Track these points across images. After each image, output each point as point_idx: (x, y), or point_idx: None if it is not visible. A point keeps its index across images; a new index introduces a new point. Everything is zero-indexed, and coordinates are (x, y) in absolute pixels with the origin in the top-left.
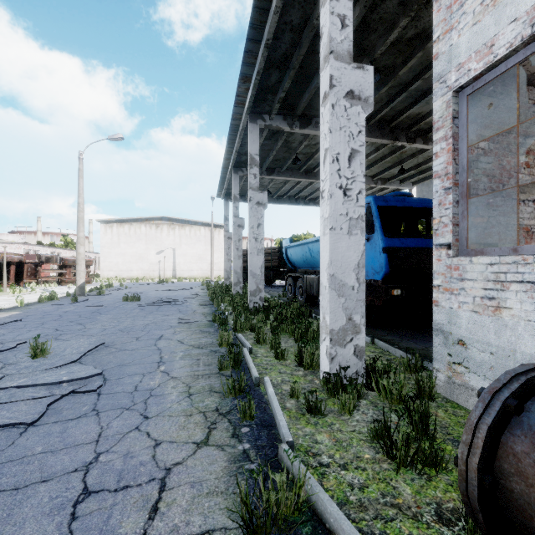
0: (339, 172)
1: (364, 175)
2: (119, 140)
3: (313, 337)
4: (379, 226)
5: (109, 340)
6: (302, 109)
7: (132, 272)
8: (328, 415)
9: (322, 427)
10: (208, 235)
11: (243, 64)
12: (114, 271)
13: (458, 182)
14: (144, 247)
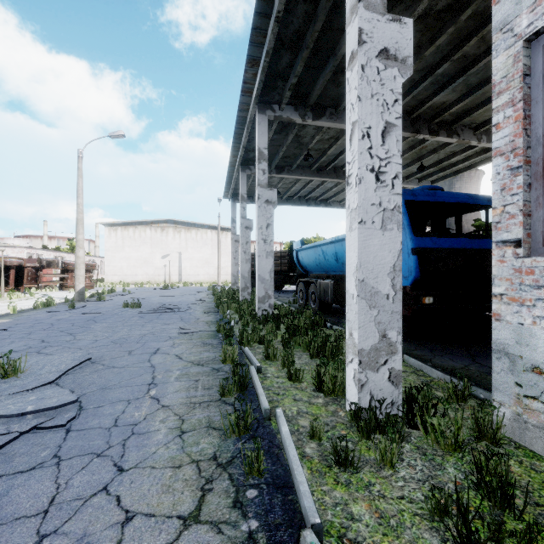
0: (371, 151)
1: (401, 155)
2: (121, 137)
3: (331, 352)
4: (408, 224)
5: (97, 354)
6: (315, 97)
7: (137, 277)
8: (363, 468)
9: (357, 490)
10: (215, 238)
11: (251, 44)
12: (118, 275)
13: (530, 159)
14: (149, 250)
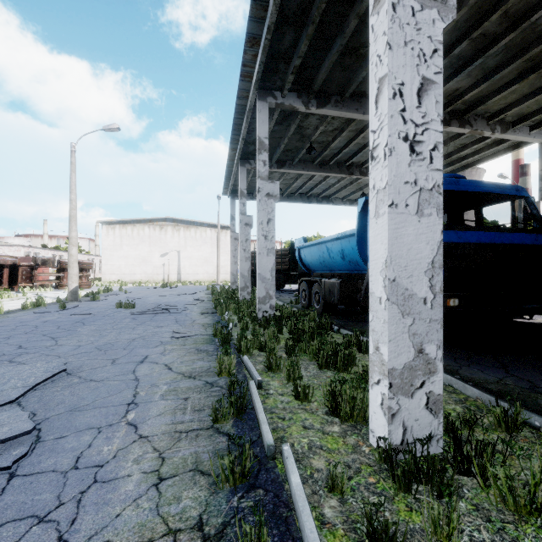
0: (404, 114)
1: (441, 120)
2: (115, 130)
3: (343, 362)
4: None
5: (76, 364)
6: (320, 82)
7: (135, 276)
8: None
9: None
10: (214, 237)
11: (250, 20)
12: (116, 274)
13: None
14: (147, 249)
